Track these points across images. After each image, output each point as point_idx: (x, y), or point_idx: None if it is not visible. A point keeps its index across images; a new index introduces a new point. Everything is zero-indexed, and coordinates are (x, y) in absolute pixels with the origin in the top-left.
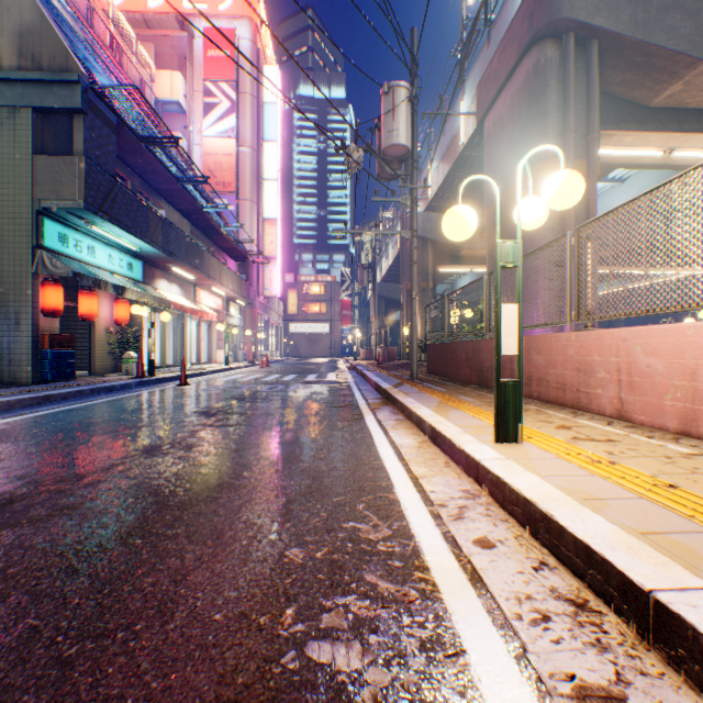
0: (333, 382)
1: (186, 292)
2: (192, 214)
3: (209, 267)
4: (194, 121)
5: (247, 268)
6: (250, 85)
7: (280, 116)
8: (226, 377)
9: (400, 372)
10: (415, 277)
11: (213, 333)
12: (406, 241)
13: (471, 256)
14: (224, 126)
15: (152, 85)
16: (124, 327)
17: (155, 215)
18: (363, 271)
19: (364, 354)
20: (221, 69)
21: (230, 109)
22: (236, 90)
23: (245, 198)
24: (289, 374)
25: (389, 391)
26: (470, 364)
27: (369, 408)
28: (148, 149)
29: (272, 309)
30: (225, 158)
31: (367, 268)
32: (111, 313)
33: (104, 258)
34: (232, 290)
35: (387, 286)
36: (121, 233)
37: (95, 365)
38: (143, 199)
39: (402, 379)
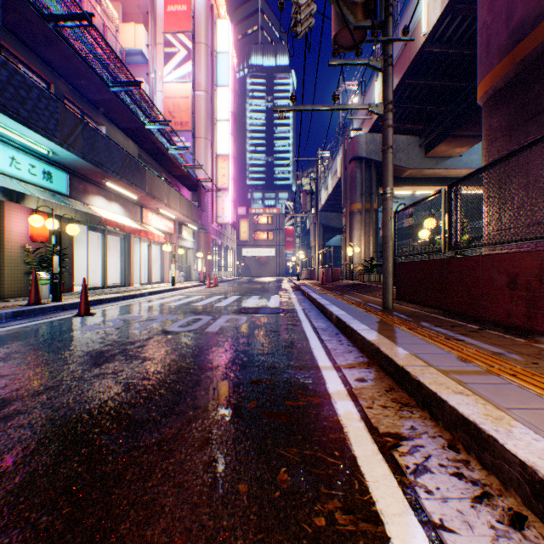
0: (275, 311)
1: (130, 212)
2: (136, 134)
3: (152, 187)
4: (157, 70)
5: (199, 195)
6: (205, 36)
7: (233, 71)
8: (158, 300)
9: (357, 297)
10: (390, 167)
11: (165, 254)
12: (349, 164)
13: (414, 177)
14: (181, 72)
15: (116, 34)
16: (50, 245)
17: (70, 114)
18: (305, 197)
19: (305, 274)
20: (179, 22)
21: (186, 57)
22: (192, 41)
23: (200, 136)
24: (230, 295)
25: (396, 360)
26: (529, 294)
27: (367, 426)
28: (59, 34)
29: (226, 235)
30: (182, 101)
31: (309, 194)
32: (29, 229)
33: (2, 160)
34: (181, 213)
35: (325, 215)
36: (12, 124)
37: (3, 287)
38: (78, 112)
39: (375, 311)
